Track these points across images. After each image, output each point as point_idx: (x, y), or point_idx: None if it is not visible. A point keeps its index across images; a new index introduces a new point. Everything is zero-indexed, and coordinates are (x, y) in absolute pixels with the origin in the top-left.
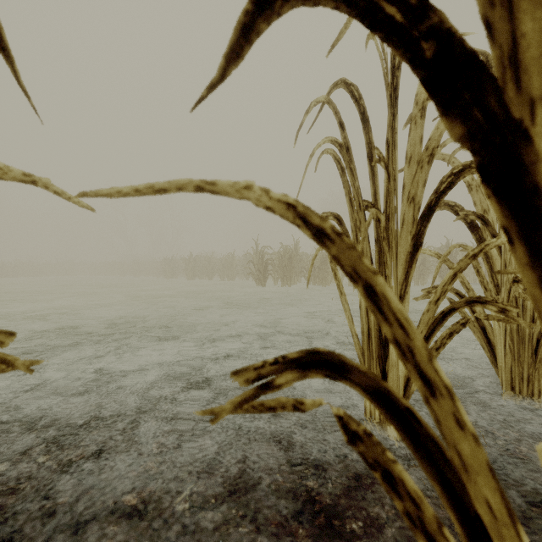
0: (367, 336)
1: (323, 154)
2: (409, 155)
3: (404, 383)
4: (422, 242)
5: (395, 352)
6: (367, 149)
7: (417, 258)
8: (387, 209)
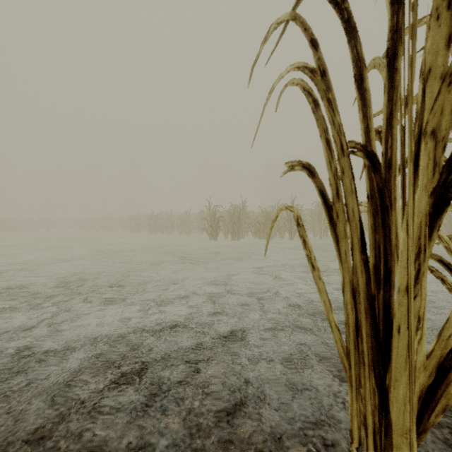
0: (355, 331)
1: (286, 87)
2: (426, 68)
3: (417, 408)
4: (450, 198)
5: (420, 377)
6: (355, 69)
7: (440, 223)
8: (387, 151)
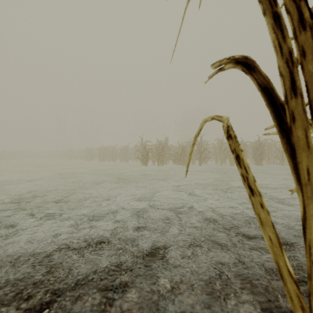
0: None
1: None
2: None
3: None
4: None
5: None
6: None
7: None
8: None
